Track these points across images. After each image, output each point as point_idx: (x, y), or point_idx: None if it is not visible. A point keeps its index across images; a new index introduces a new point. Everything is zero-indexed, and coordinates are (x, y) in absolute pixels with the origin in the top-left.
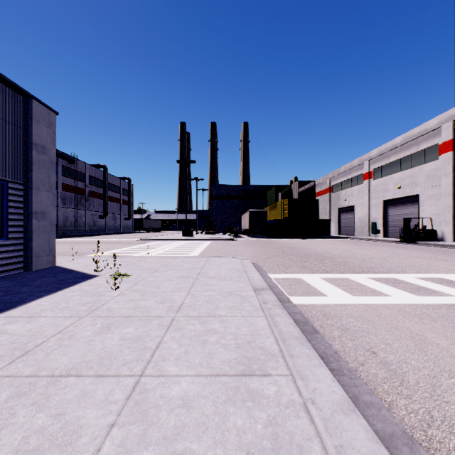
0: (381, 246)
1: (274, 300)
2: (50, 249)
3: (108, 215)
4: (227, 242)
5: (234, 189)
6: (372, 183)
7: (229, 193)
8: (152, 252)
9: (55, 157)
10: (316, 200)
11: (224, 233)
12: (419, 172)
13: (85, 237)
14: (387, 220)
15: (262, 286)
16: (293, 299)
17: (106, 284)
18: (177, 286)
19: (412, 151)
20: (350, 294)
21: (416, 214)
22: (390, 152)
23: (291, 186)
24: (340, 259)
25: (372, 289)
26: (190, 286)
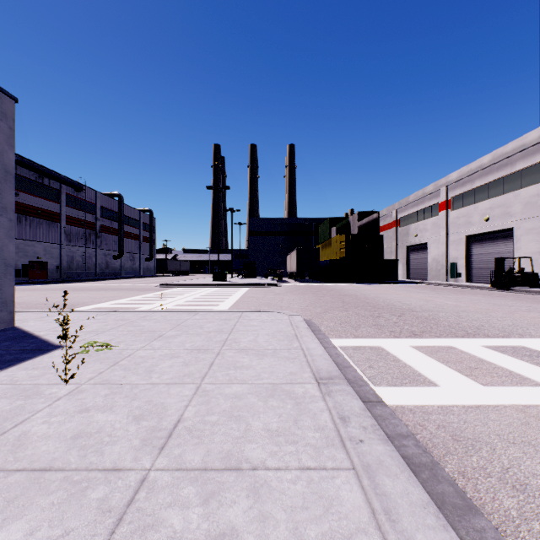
0: (468, 294)
1: (359, 411)
2: (2, 303)
3: (124, 254)
4: (270, 289)
5: (278, 223)
6: (450, 214)
7: (272, 227)
8: (170, 302)
9: (12, 165)
10: (380, 236)
11: (265, 277)
12: (514, 199)
13: (93, 282)
14: (470, 261)
15: (330, 372)
16: (382, 394)
17: (63, 366)
18: (182, 371)
19: (505, 172)
20: (474, 381)
21: (509, 253)
22: (475, 175)
23: (349, 219)
24: (425, 313)
25: (505, 370)
26: (204, 371)
